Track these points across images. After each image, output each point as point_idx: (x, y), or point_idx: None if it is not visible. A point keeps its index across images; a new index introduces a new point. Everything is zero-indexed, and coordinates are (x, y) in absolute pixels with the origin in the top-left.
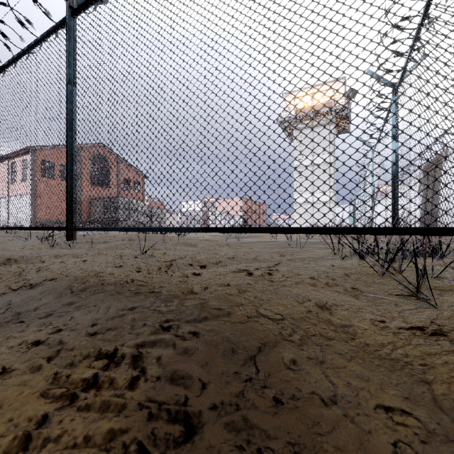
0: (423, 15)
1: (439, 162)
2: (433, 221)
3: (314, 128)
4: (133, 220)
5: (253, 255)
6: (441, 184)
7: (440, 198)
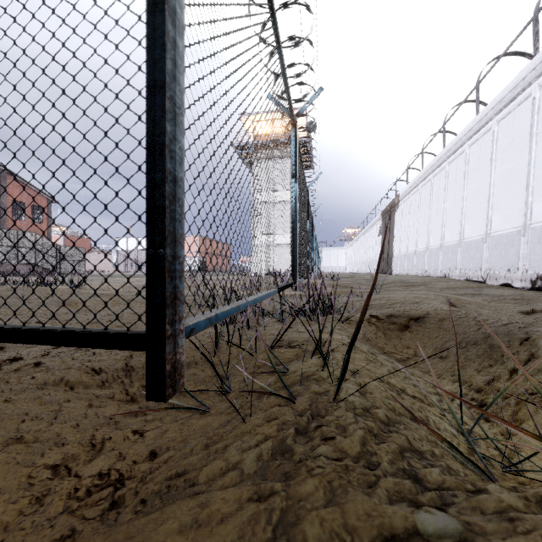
0: (274, 29)
1: (393, 208)
2: (388, 267)
3: (275, 160)
4: (25, 262)
5: (126, 320)
6: (395, 230)
7: (394, 244)
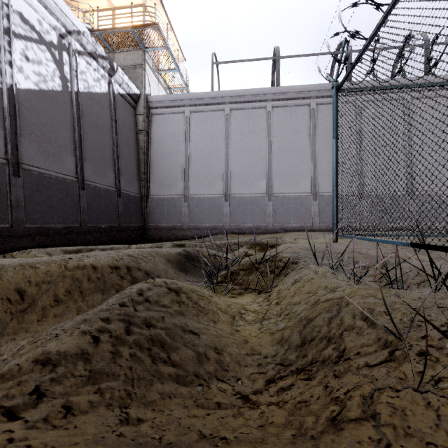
0: None
1: None
2: None
3: None
4: None
5: None
6: None
7: None
